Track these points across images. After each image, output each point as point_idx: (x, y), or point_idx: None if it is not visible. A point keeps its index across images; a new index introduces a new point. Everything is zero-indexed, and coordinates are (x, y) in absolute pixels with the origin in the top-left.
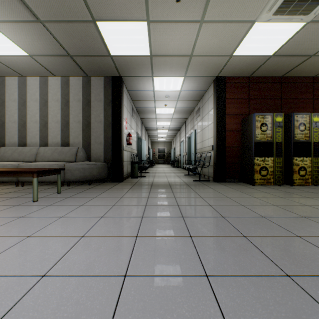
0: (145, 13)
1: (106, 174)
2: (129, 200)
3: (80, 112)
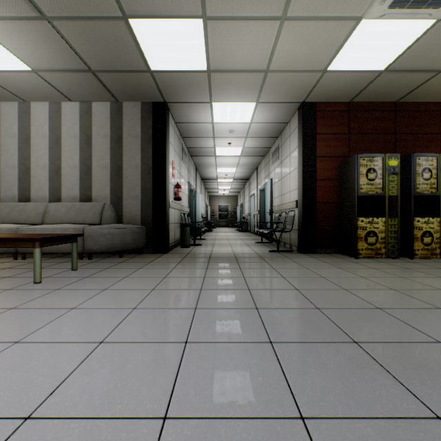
0: (200, 5)
1: (145, 242)
2: (177, 281)
3: (107, 153)
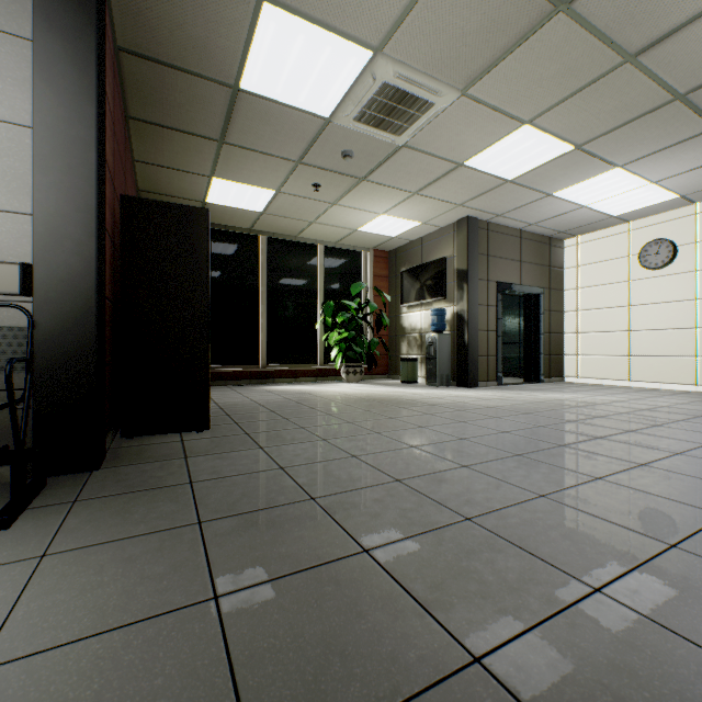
0: None
1: None
2: None
3: None
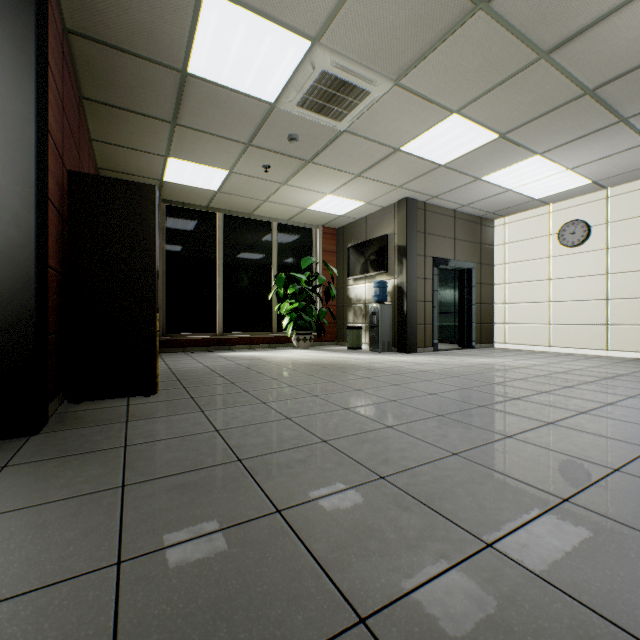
0: None
1: None
2: None
3: None
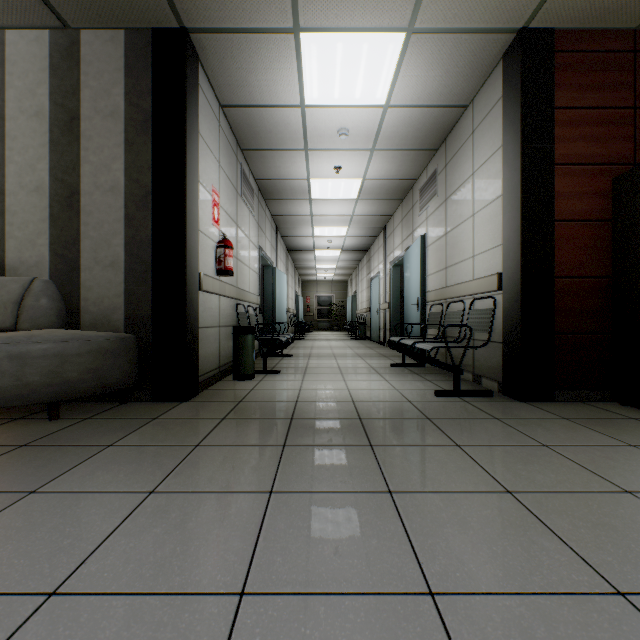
0: None
1: (133, 374)
2: None
3: (42, 155)
